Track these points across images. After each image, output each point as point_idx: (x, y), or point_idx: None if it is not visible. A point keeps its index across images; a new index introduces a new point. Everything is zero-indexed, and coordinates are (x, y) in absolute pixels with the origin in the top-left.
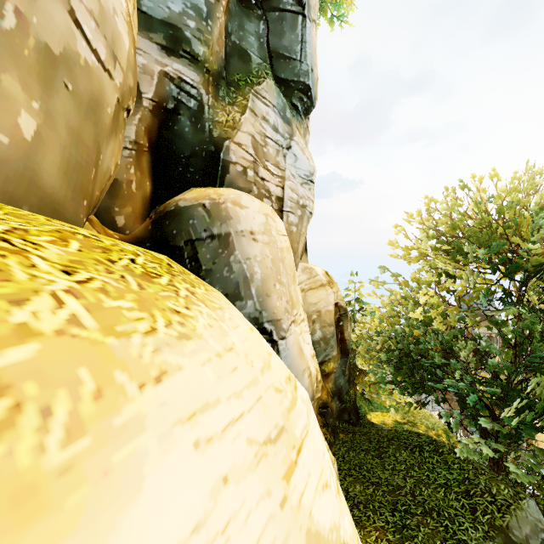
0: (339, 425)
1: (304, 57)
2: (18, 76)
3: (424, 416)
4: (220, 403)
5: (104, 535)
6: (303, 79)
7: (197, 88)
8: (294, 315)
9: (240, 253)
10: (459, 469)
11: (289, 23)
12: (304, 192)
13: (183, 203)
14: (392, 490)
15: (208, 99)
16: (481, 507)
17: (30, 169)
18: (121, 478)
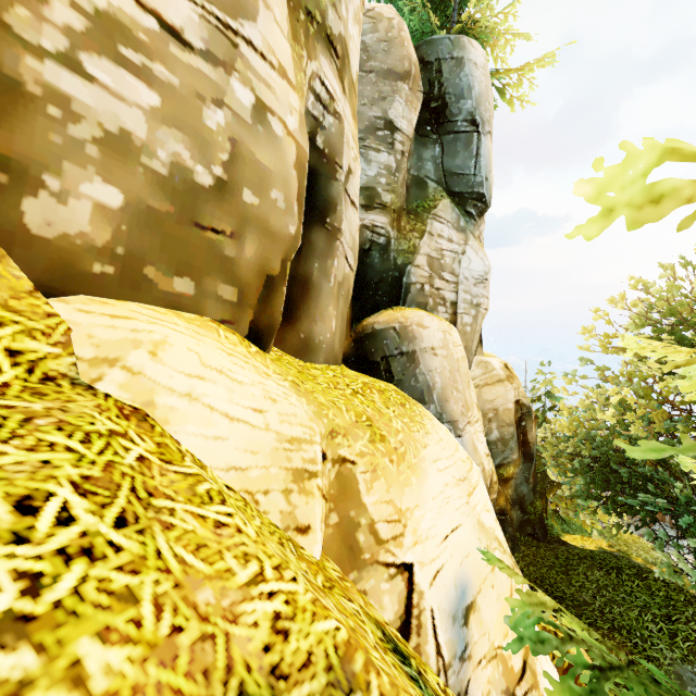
0: (520, 537)
1: (478, 170)
2: (333, 304)
3: (643, 548)
4: (442, 459)
5: (424, 481)
6: (477, 189)
7: (385, 228)
8: (469, 417)
9: (423, 367)
10: (665, 597)
11: (463, 142)
12: (479, 291)
13: (378, 326)
14: (577, 604)
15: (393, 233)
16: (683, 634)
17: (333, 345)
18: (424, 471)
